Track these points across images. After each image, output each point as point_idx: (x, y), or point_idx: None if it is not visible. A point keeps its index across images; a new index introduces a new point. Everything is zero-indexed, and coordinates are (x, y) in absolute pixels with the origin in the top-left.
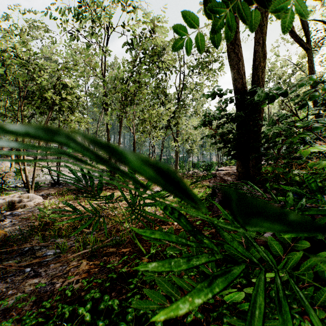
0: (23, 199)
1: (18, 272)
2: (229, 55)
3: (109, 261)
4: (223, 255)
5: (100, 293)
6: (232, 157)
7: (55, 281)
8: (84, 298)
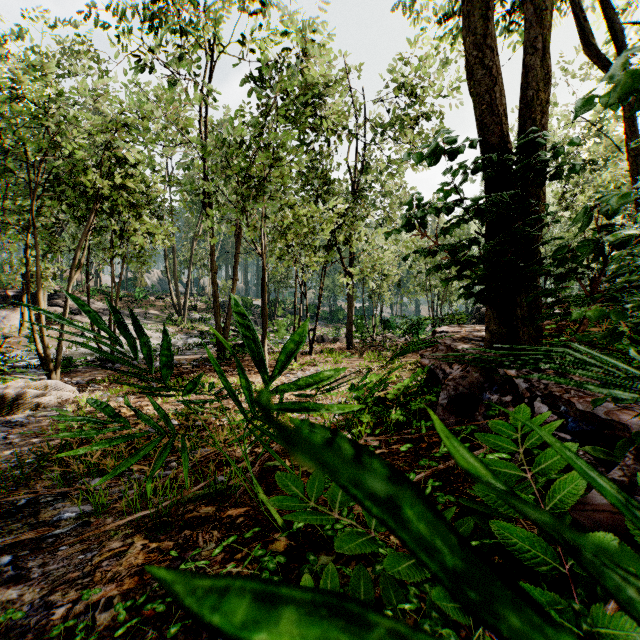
0: (35, 392)
1: None
2: (471, 72)
3: (196, 542)
4: (485, 544)
5: None
6: (478, 299)
7: (55, 600)
8: None
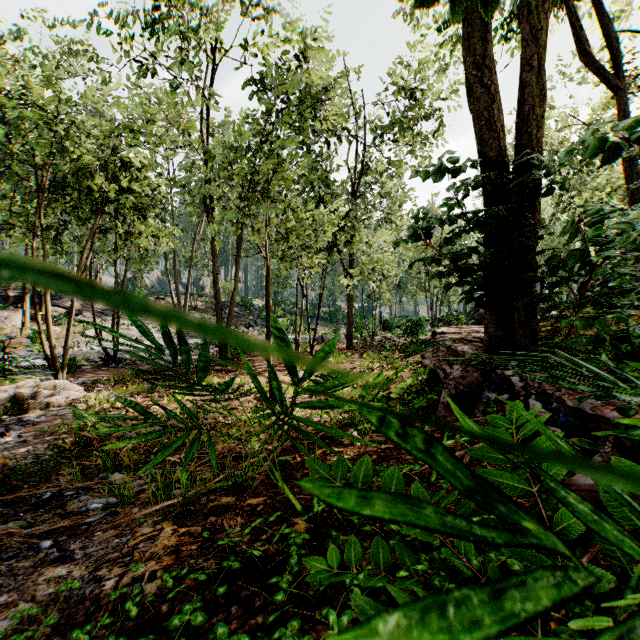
0: (44, 392)
1: (25, 550)
2: (471, 90)
3: (222, 527)
4: (484, 520)
5: (203, 606)
6: (477, 304)
7: (103, 575)
8: (168, 626)
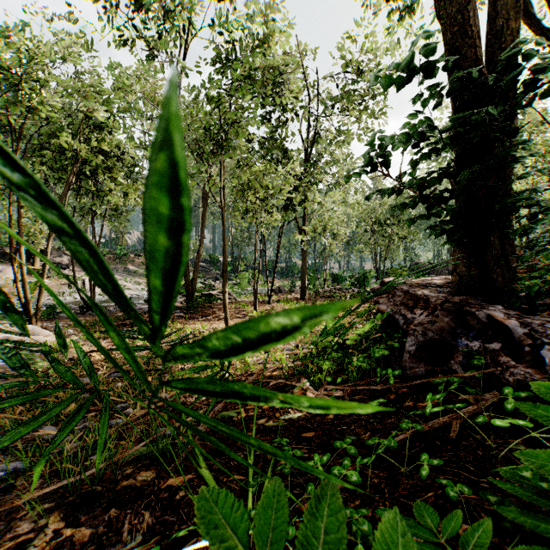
0: (13, 337)
1: None
2: None
3: (119, 531)
4: None
5: None
6: (452, 236)
7: None
8: None
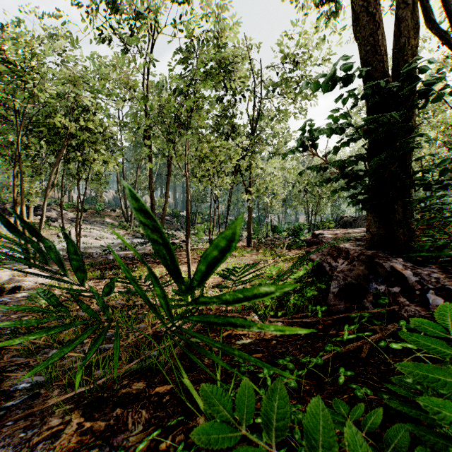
0: (17, 279)
1: None
2: (357, 19)
3: (125, 423)
4: None
5: None
6: (365, 206)
7: None
8: None
